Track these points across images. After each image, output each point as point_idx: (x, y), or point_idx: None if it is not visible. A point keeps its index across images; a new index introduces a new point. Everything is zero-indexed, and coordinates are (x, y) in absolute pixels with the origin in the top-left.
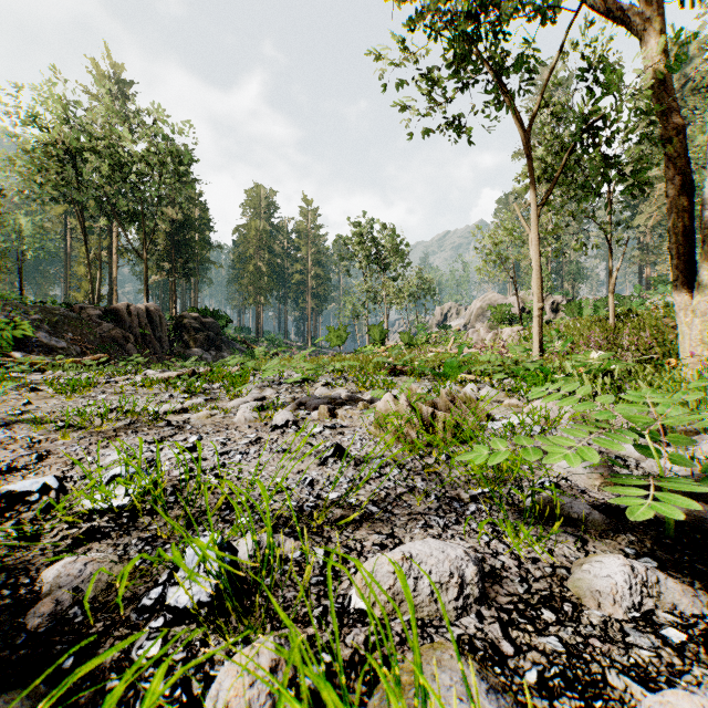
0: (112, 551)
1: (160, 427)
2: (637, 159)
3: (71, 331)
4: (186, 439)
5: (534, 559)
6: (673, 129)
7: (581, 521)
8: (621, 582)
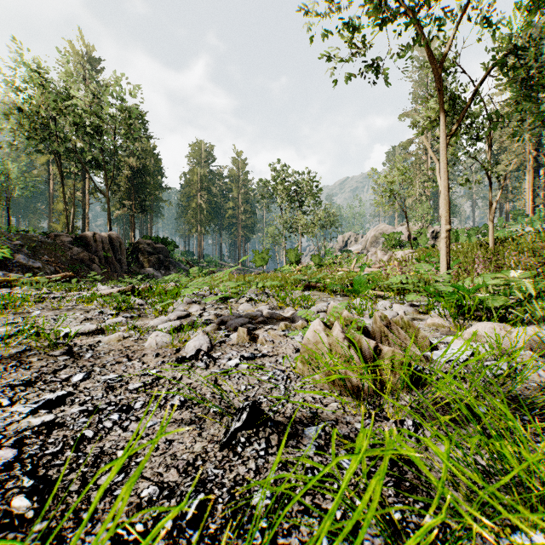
0: None
1: (54, 357)
2: None
3: (47, 254)
4: (69, 378)
5: None
6: None
7: None
8: None
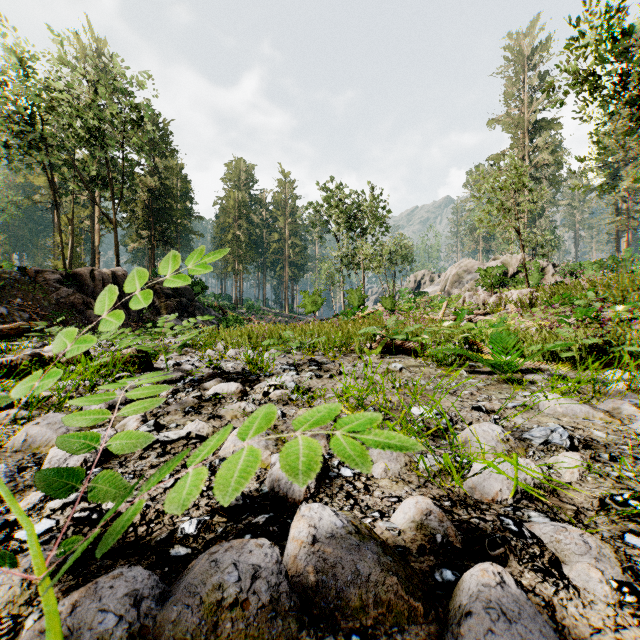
0: None
1: None
2: None
3: (21, 296)
4: None
5: None
6: None
7: None
8: None
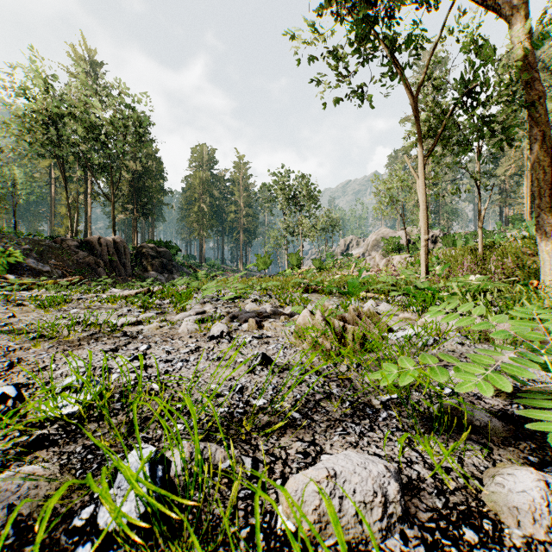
0: (56, 460)
1: (117, 337)
2: (507, 118)
3: (54, 258)
4: (137, 348)
5: (447, 468)
6: (535, 95)
7: (483, 428)
8: (537, 499)
